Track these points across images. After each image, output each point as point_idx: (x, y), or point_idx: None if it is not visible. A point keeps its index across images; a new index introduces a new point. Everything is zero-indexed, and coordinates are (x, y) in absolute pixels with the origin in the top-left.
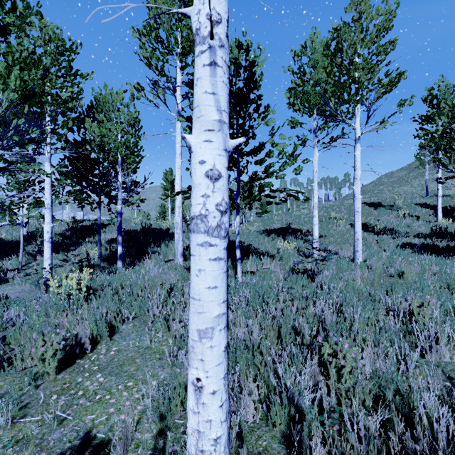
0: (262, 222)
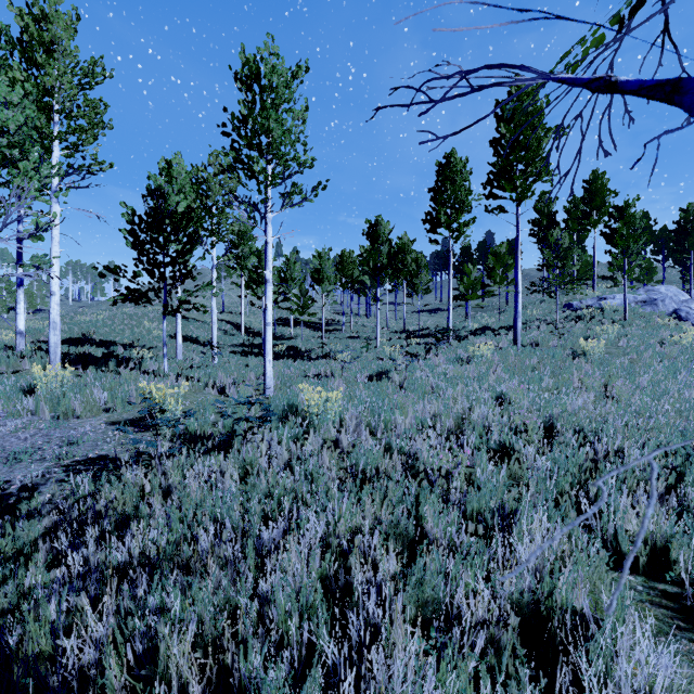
0: None
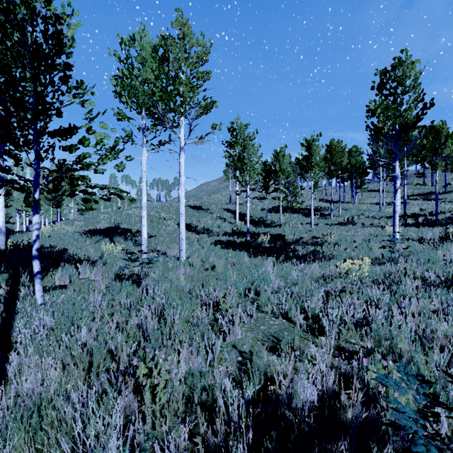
0: (86, 221)
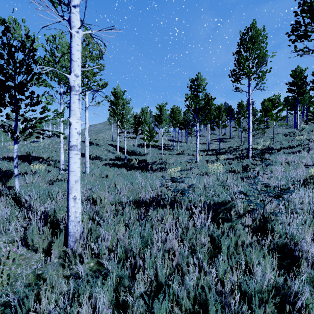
0: None
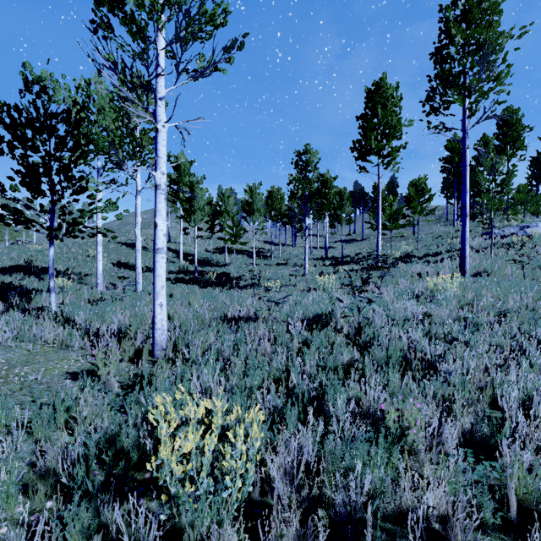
0: None
